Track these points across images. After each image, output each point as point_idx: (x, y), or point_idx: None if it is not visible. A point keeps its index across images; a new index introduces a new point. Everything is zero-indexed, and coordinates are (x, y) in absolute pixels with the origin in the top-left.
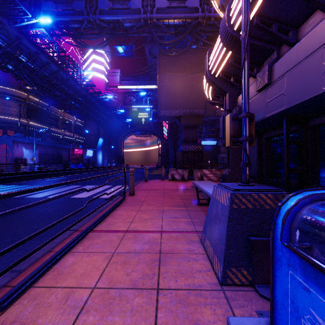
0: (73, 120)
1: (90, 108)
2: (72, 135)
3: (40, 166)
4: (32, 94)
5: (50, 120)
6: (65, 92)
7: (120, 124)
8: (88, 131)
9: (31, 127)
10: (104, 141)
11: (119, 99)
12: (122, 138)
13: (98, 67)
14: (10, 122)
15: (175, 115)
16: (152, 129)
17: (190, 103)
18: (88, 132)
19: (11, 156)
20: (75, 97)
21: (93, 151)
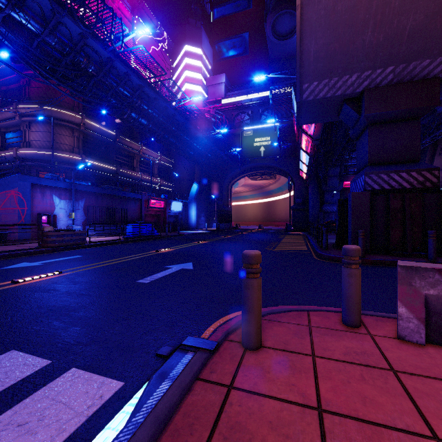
0: (156, 158)
1: (167, 128)
2: (154, 180)
3: (86, 227)
4: (92, 119)
5: (121, 158)
6: (113, 90)
7: (223, 159)
8: (179, 175)
9: (89, 167)
10: (200, 188)
11: (222, 120)
12: (229, 183)
13: (193, 75)
14: (57, 160)
15: (347, 92)
16: (277, 163)
17: (402, 39)
18: (177, 175)
19: (28, 210)
20: (136, 102)
21: (182, 203)
